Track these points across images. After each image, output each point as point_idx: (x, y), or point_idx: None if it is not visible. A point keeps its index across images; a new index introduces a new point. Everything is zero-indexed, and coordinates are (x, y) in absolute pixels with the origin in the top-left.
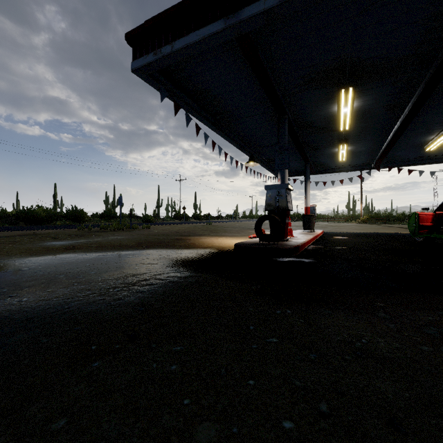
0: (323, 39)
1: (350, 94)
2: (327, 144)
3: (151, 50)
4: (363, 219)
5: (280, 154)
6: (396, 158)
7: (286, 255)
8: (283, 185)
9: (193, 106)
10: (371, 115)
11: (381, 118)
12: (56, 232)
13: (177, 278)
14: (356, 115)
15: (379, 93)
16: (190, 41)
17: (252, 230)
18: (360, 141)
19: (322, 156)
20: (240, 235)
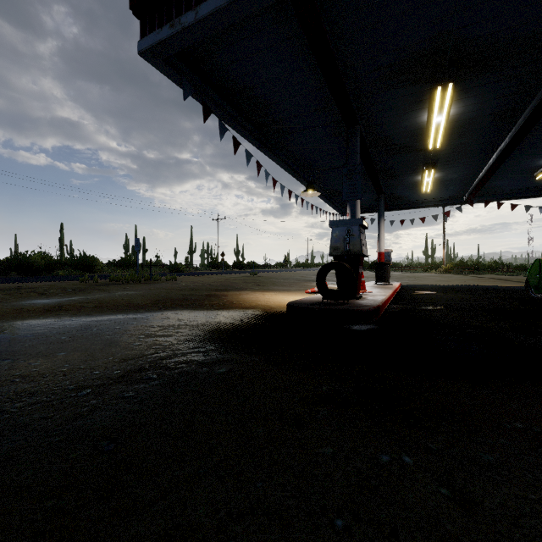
0: (419, 3)
1: (449, 94)
2: (408, 169)
3: (166, 22)
4: (446, 268)
5: (350, 179)
6: (496, 189)
7: (364, 321)
8: (355, 221)
9: (230, 113)
10: (471, 128)
11: (485, 131)
12: (48, 286)
13: (196, 365)
14: (452, 128)
15: (487, 94)
16: (221, 3)
17: (309, 283)
18: (452, 165)
19: (401, 186)
20: (294, 289)
